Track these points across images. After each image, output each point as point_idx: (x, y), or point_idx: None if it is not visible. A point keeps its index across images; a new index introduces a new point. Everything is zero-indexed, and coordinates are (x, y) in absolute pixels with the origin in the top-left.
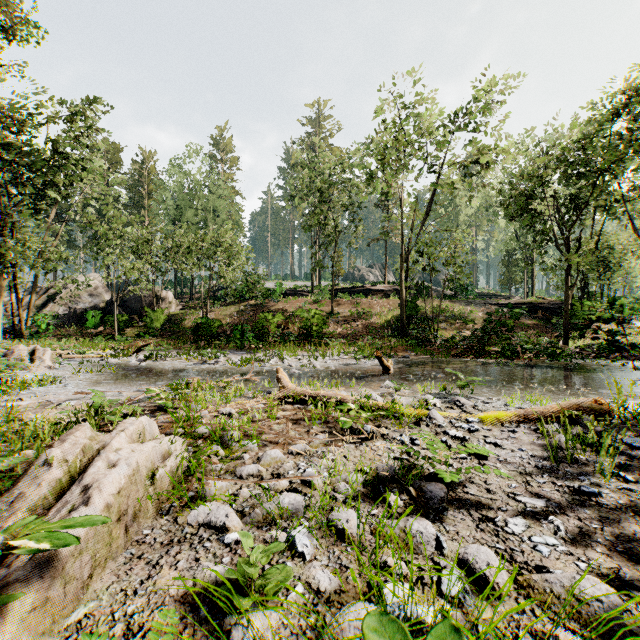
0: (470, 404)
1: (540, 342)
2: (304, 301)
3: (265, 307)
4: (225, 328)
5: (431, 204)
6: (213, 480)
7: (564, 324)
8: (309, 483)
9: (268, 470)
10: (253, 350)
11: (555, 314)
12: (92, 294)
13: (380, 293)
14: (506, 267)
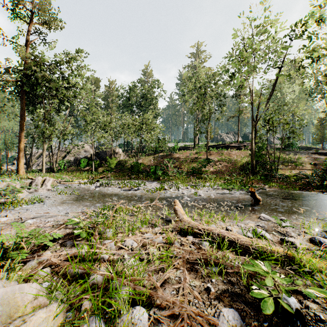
0: None
1: None
2: (190, 153)
3: (168, 156)
4: (147, 168)
5: (273, 89)
6: None
7: None
8: None
9: None
10: (161, 181)
11: None
12: (85, 151)
13: (235, 147)
14: (318, 130)
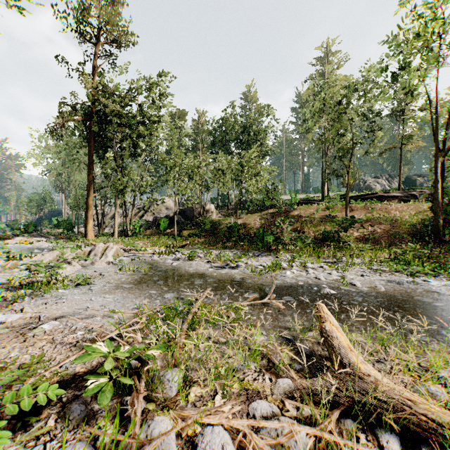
0: None
1: None
2: (316, 208)
3: (282, 214)
4: (250, 231)
5: None
6: None
7: None
8: None
9: None
10: (273, 253)
11: None
12: (167, 208)
13: (394, 199)
14: None
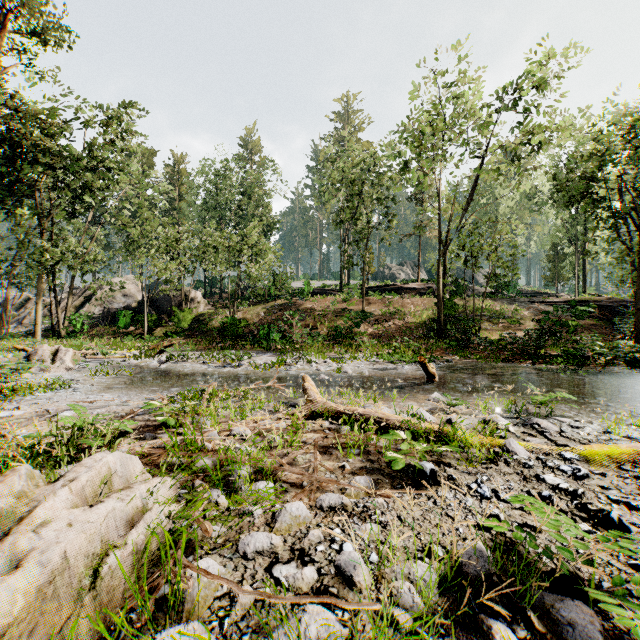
0: (554, 429)
1: (616, 346)
2: (333, 300)
3: (293, 306)
4: (252, 328)
5: (472, 192)
6: (196, 572)
7: (635, 324)
8: (349, 580)
9: (286, 541)
10: (279, 351)
11: (614, 313)
12: (126, 294)
13: (413, 291)
14: (552, 262)
